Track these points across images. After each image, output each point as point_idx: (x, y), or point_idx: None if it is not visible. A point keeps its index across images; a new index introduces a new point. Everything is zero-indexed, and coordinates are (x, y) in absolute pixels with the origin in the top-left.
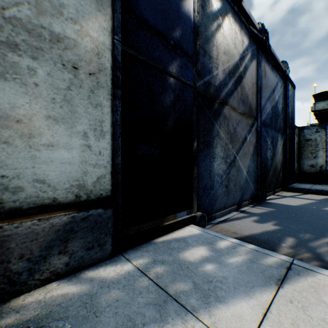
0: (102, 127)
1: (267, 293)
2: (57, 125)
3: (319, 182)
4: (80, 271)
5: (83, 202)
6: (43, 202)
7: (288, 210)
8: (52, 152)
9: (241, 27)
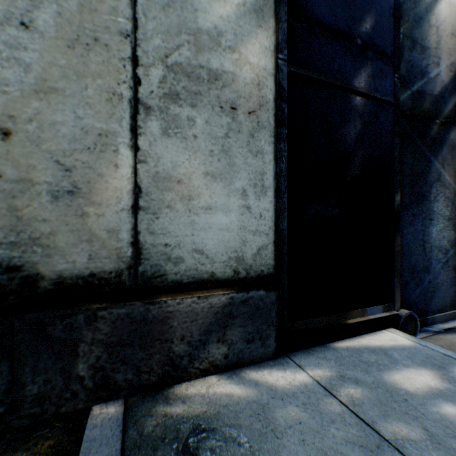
0: (263, 182)
1: None
2: (214, 183)
3: None
4: (239, 368)
5: (242, 279)
6: (201, 276)
7: None
8: (209, 216)
9: None
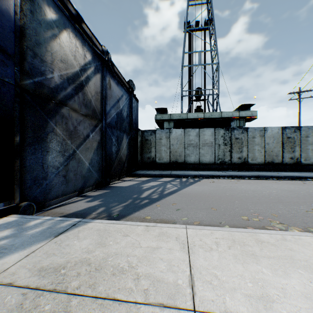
0: None
1: (42, 243)
2: None
3: (152, 169)
4: None
5: None
6: None
7: (119, 190)
8: None
9: (84, 44)
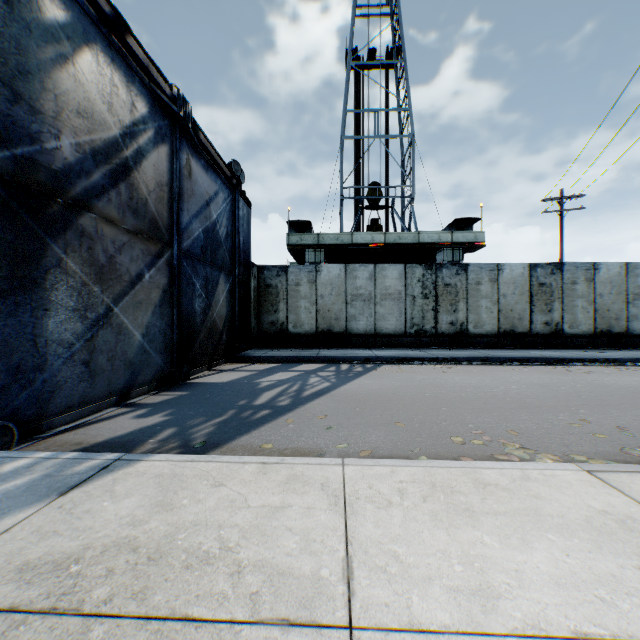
0: None
1: (30, 511)
2: None
3: (281, 345)
4: None
5: None
6: None
7: (209, 390)
8: None
9: (131, 79)
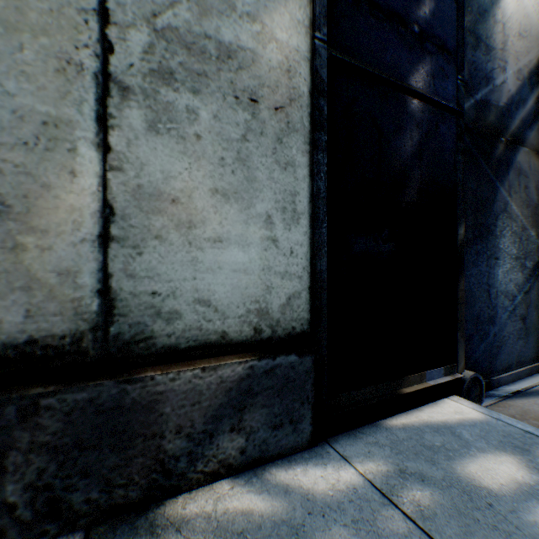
0: (294, 205)
1: None
2: (226, 204)
3: None
4: (261, 465)
5: (266, 340)
6: (207, 338)
7: None
8: (219, 252)
9: None
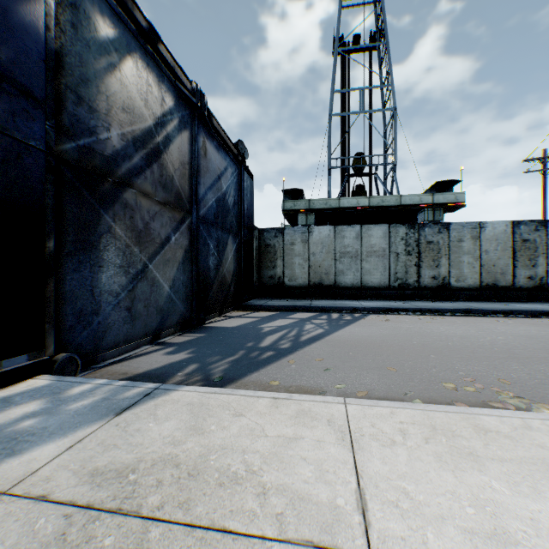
0: None
1: (95, 426)
2: None
3: (278, 296)
4: None
5: None
6: None
7: (221, 333)
8: None
9: (161, 79)
